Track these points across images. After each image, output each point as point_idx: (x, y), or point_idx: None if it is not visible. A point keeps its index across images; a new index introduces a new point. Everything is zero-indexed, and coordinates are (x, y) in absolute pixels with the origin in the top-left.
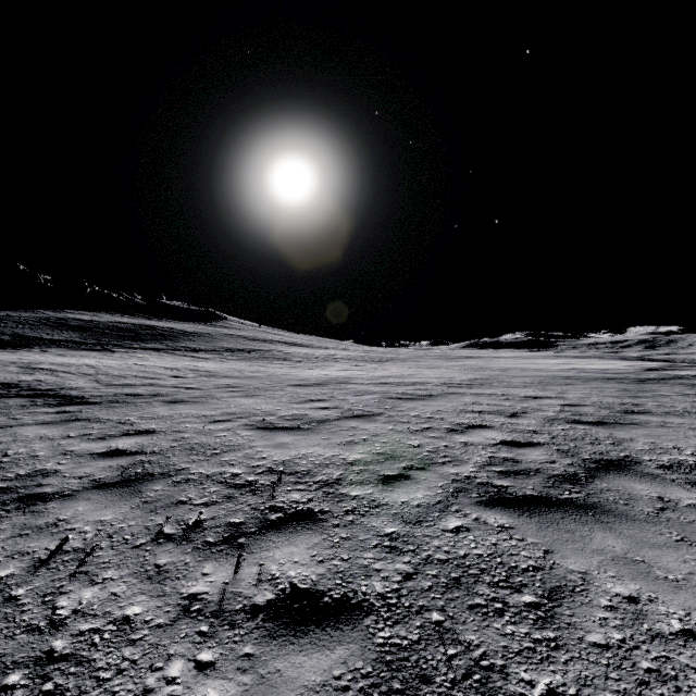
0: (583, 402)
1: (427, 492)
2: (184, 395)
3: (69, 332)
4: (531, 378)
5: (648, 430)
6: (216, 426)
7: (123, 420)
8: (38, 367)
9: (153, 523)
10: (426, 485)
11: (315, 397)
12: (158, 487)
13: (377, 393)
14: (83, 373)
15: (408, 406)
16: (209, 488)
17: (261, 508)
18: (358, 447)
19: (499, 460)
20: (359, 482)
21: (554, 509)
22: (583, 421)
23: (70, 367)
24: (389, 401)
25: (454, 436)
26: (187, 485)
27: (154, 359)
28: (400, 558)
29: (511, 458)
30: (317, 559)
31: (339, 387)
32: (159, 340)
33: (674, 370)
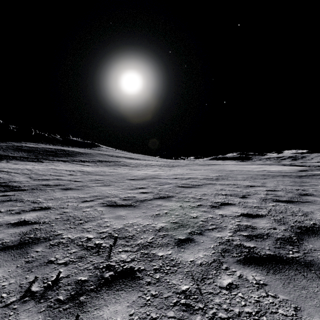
0: (276, 189)
1: (205, 252)
2: (72, 185)
3: (22, 152)
4: (246, 175)
5: (318, 206)
6: (85, 204)
7: (35, 200)
8: (1, 170)
9: (26, 281)
10: (204, 247)
11: (140, 186)
12: (39, 249)
13: (171, 183)
14: (24, 173)
15: (188, 191)
16: (70, 250)
17: (100, 267)
18: (162, 218)
19: (243, 227)
20: (163, 244)
21: (287, 266)
22: (281, 200)
23: (18, 170)
24: (178, 188)
25: (215, 210)
26: (57, 247)
27: (62, 166)
28: (194, 317)
29: (250, 225)
30: (133, 318)
31: (152, 180)
32: (66, 156)
33: (312, 171)
